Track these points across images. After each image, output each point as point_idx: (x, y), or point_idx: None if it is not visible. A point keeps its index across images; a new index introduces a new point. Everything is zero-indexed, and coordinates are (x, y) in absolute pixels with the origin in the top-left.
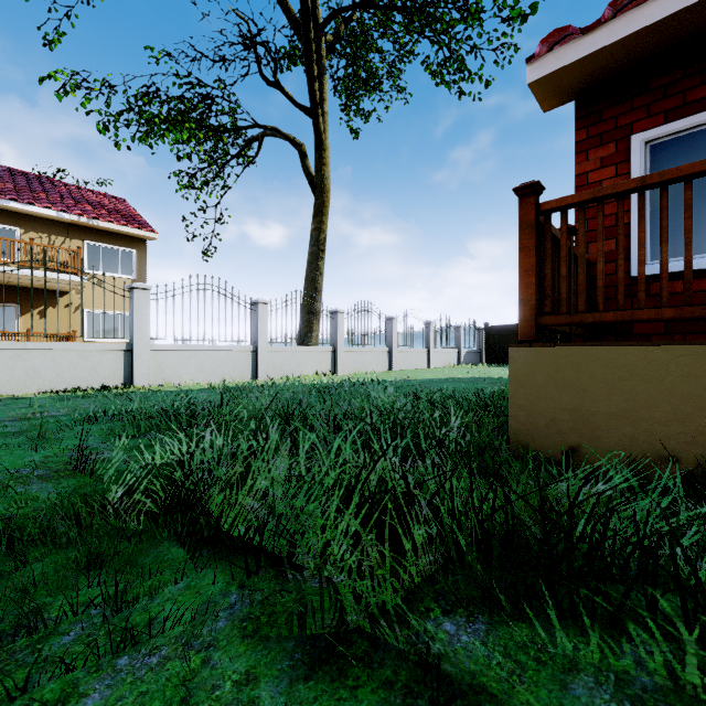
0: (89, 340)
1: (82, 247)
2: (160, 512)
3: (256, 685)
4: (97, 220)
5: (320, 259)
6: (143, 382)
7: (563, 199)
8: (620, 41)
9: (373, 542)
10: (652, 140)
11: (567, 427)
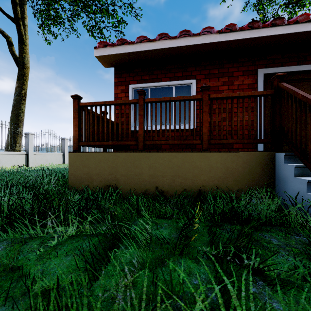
0: None
1: None
2: None
3: None
4: None
5: (22, 104)
6: None
7: (85, 103)
8: (121, 54)
9: None
10: (134, 88)
11: (85, 179)
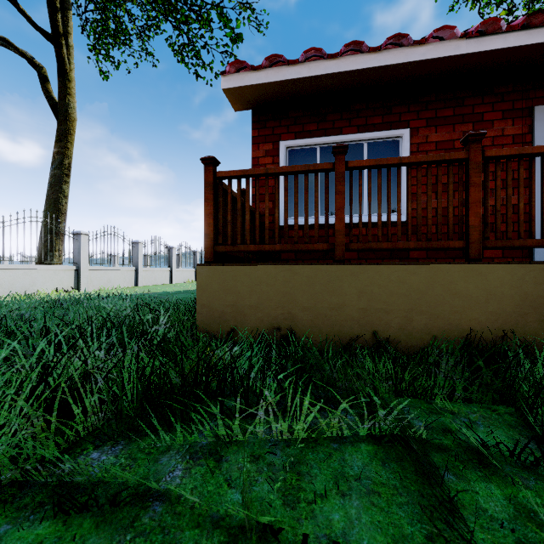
0: None
1: None
2: None
3: None
4: None
5: (64, 183)
6: None
7: (229, 172)
8: (271, 83)
9: (40, 414)
10: (290, 147)
11: (230, 316)
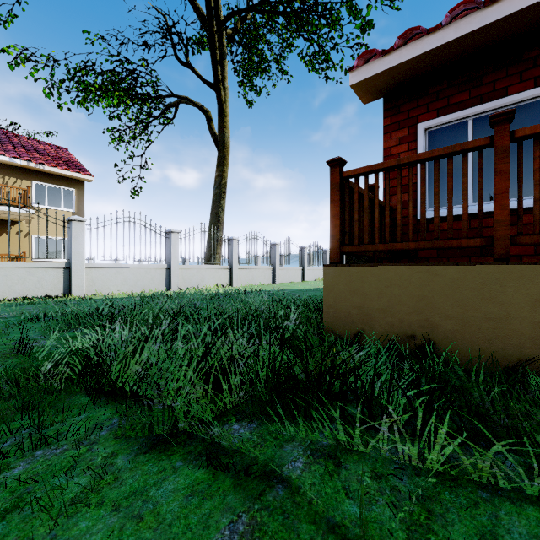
0: (37, 260)
1: (30, 186)
2: (77, 378)
3: (116, 457)
4: (43, 165)
5: (222, 199)
6: (79, 292)
7: (355, 170)
8: (406, 62)
9: (201, 384)
10: (430, 128)
11: (356, 318)
